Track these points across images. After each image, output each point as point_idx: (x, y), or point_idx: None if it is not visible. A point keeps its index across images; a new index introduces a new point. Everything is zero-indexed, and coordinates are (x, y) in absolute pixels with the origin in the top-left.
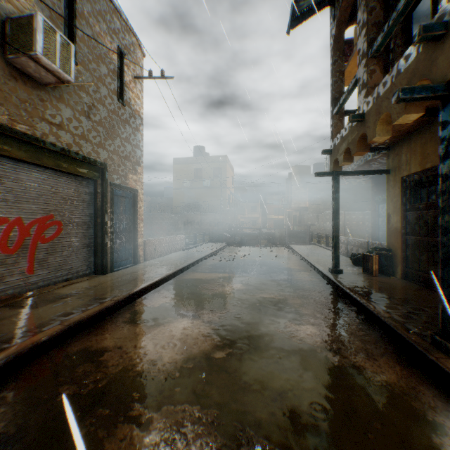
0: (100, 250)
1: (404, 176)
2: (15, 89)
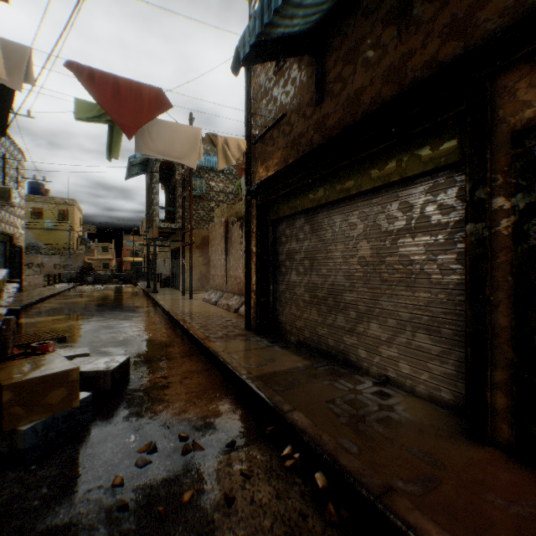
0: None
1: (172, 249)
2: None
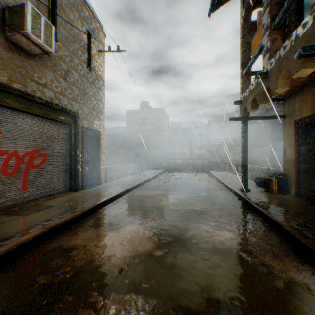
0: (73, 174)
1: (297, 119)
2: (12, 58)
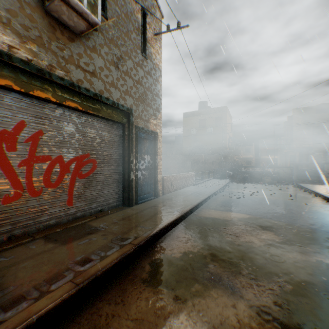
0: (127, 185)
1: None
2: (53, 38)
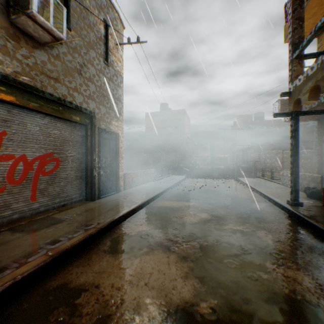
0: (89, 181)
1: None
2: (18, 46)
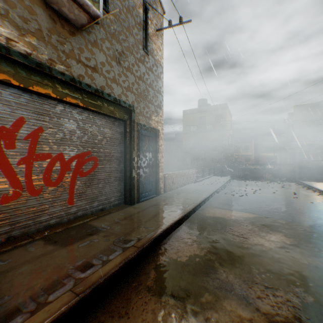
0: (128, 183)
1: None
2: (53, 31)
